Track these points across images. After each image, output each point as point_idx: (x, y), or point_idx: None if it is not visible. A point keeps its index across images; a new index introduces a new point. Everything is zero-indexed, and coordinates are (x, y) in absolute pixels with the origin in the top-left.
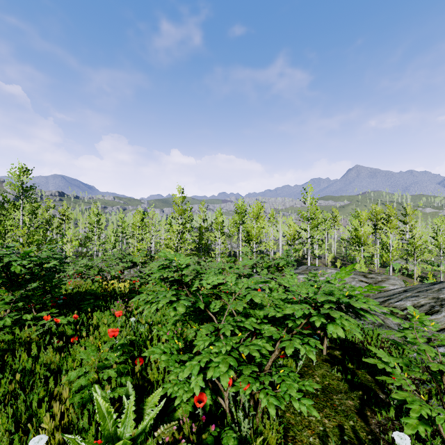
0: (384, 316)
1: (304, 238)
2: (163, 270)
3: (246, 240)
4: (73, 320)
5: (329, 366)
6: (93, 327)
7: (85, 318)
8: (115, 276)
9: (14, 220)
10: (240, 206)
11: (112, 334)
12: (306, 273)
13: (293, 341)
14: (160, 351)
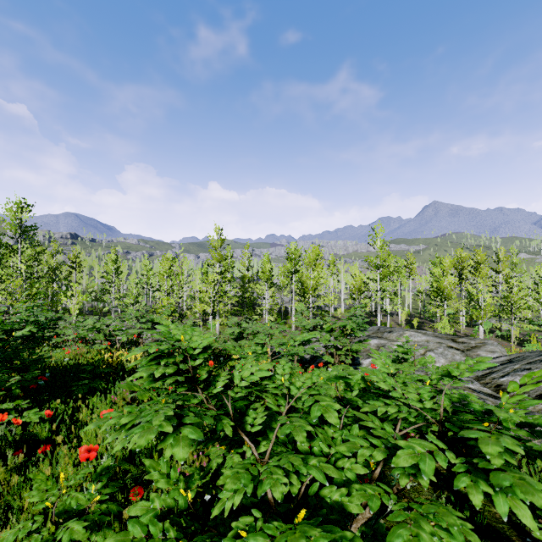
0: (491, 400)
1: (372, 291)
2: (155, 362)
3: (300, 294)
4: (53, 414)
5: (431, 490)
6: (80, 426)
7: (70, 410)
8: (132, 340)
9: (11, 268)
10: (293, 250)
11: (87, 456)
12: (378, 336)
13: (417, 526)
14: (141, 533)
